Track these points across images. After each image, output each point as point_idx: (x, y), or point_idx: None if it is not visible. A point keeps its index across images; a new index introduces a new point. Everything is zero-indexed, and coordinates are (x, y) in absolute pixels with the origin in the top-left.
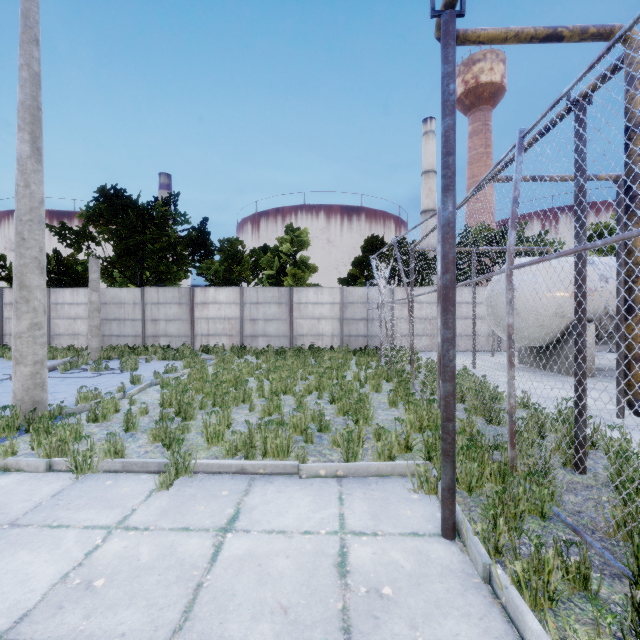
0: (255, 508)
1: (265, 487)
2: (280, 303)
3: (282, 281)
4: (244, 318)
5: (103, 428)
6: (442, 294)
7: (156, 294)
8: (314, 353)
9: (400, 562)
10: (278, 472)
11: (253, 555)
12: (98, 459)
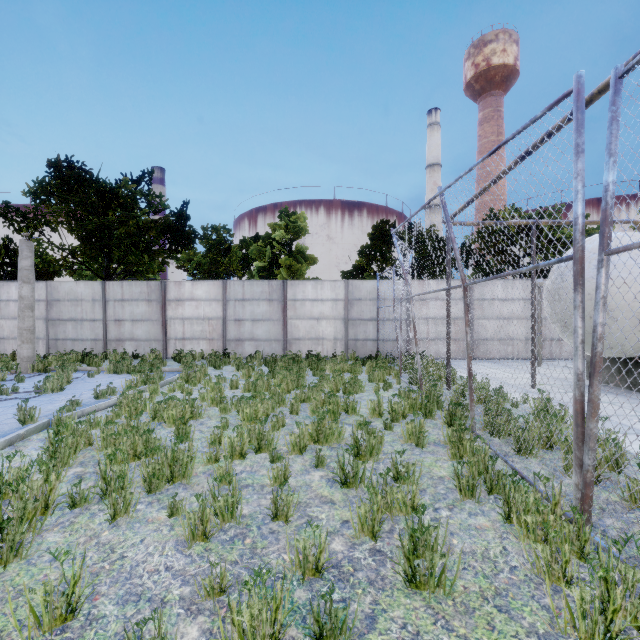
0: None
1: None
2: (271, 300)
3: (275, 274)
4: (227, 318)
5: None
6: None
7: (120, 289)
8: (312, 363)
9: None
10: None
11: None
12: None
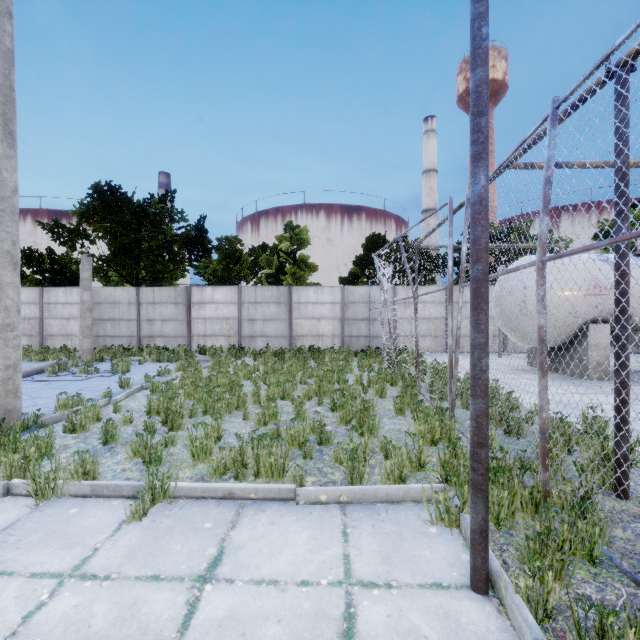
0: (242, 547)
1: (256, 517)
2: (279, 303)
3: (281, 280)
4: (242, 318)
5: (80, 440)
6: (472, 289)
7: (151, 293)
8: (314, 354)
9: (423, 630)
10: (272, 497)
11: (236, 619)
12: (63, 482)
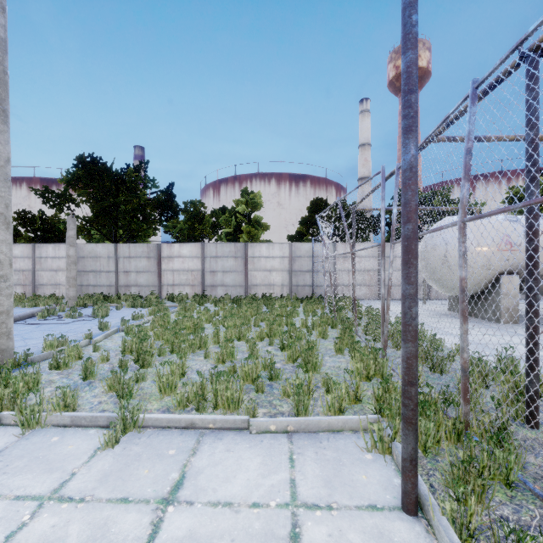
0: (201, 472)
1: (214, 445)
2: (236, 257)
3: (238, 238)
4: (205, 270)
5: (63, 376)
6: (403, 246)
7: (128, 249)
8: (266, 301)
9: None
10: (228, 427)
11: (194, 538)
12: (46, 413)
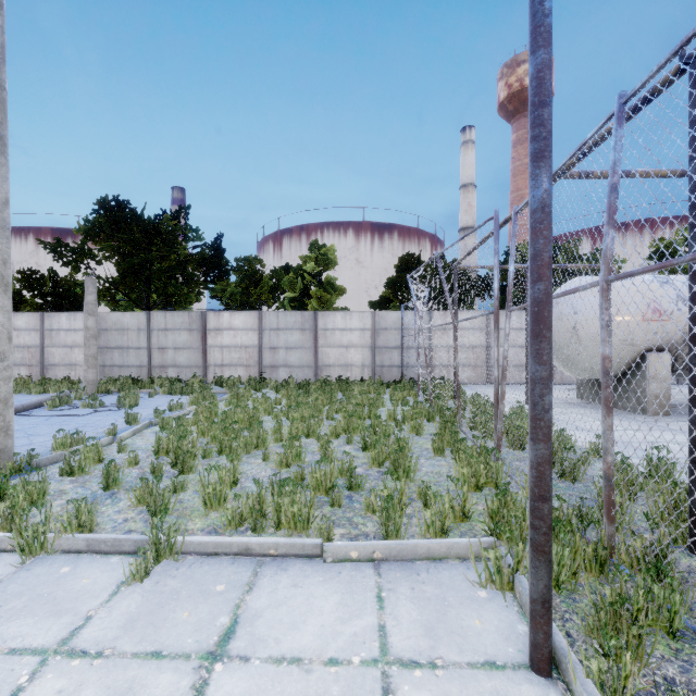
0: (260, 615)
1: (276, 578)
2: (303, 329)
3: (306, 304)
4: (263, 346)
5: (78, 484)
6: (532, 312)
7: (163, 319)
8: (342, 386)
9: None
10: (294, 553)
11: None
12: (54, 536)
